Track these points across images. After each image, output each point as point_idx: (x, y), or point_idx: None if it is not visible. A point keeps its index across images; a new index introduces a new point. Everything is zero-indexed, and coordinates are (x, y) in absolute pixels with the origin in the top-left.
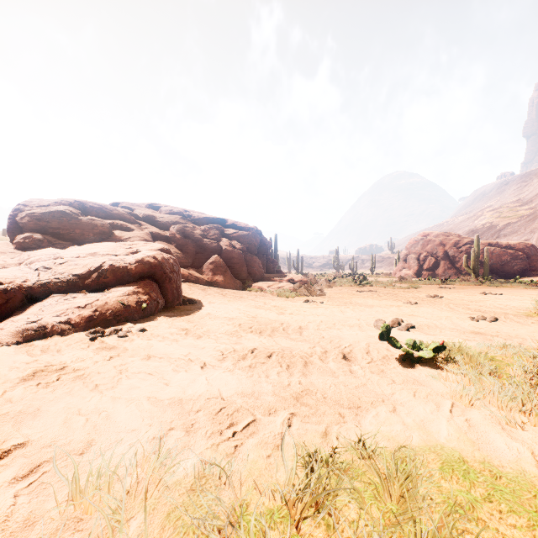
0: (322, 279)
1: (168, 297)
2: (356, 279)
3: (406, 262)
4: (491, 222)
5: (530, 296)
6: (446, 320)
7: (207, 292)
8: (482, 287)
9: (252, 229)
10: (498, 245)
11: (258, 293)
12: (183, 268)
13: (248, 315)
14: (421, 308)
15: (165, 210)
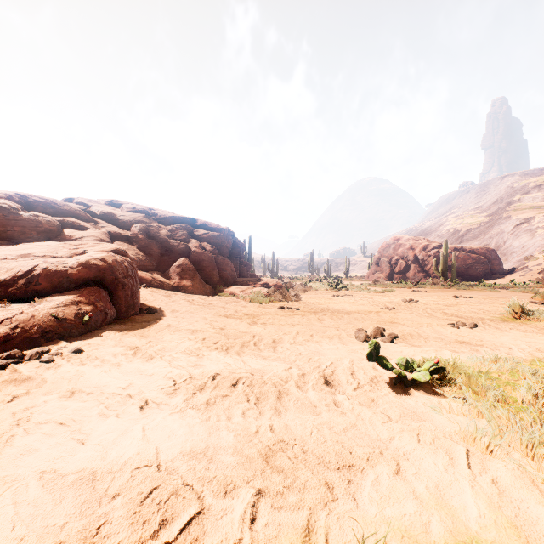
0: (297, 283)
1: (121, 306)
2: (332, 283)
3: (379, 266)
4: (455, 228)
5: (497, 299)
6: (428, 328)
7: (171, 299)
8: (452, 290)
9: (224, 229)
10: (463, 249)
11: (230, 299)
12: (146, 272)
13: (215, 326)
14: (400, 314)
15: (127, 208)
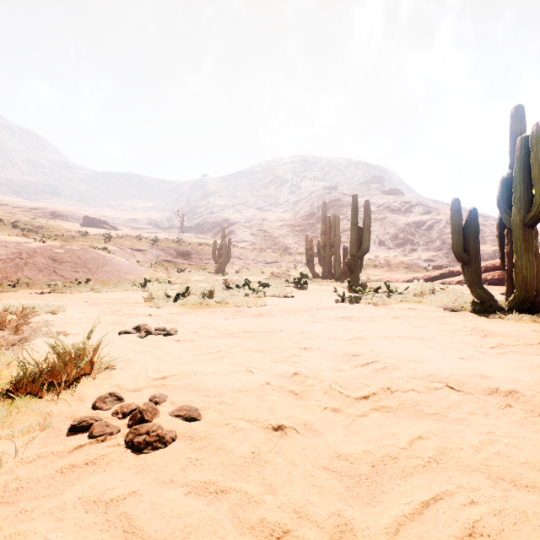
0: None
1: None
2: None
3: None
4: None
5: None
6: None
7: None
8: None
9: None
10: None
11: None
12: None
13: None
14: None
15: None
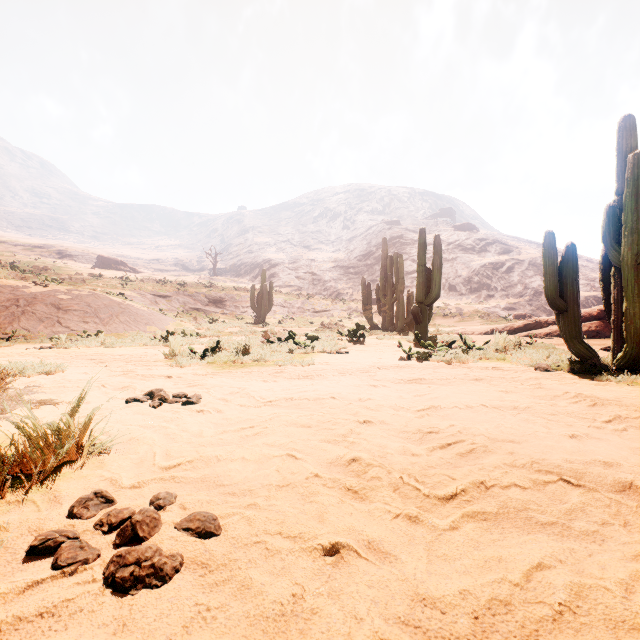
0: None
1: None
2: None
3: None
4: None
5: None
6: None
7: None
8: None
9: None
10: None
11: None
12: None
13: None
14: None
15: None
